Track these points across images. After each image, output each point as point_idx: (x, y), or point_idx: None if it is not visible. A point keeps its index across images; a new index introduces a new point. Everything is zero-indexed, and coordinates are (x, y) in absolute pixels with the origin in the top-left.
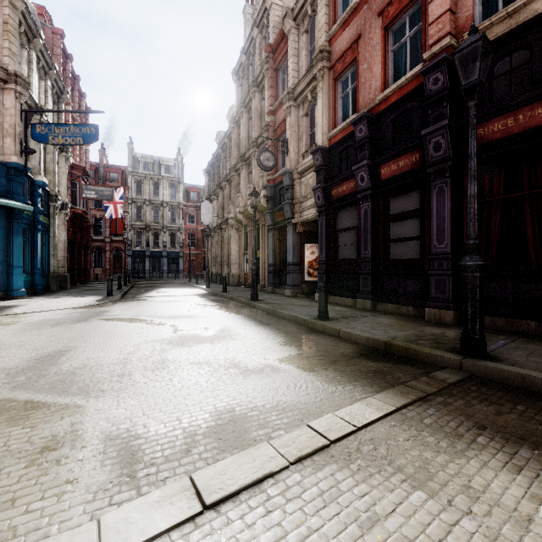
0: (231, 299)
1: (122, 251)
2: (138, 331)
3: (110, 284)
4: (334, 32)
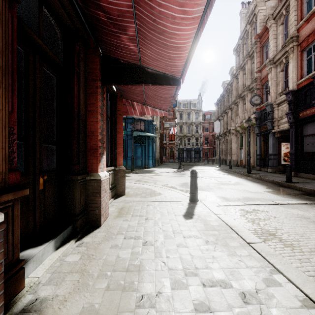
0: (235, 172)
1: (173, 148)
2: (203, 180)
3: (179, 164)
4: (301, 25)
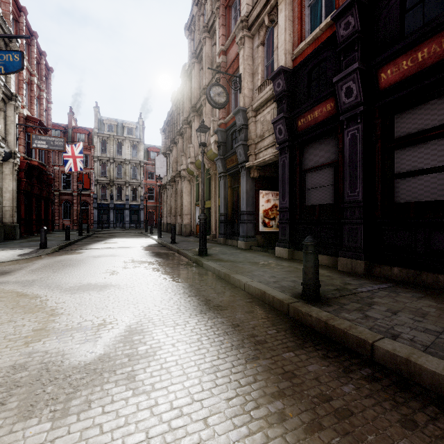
0: (177, 252)
1: (88, 204)
2: None
3: (43, 236)
4: None
